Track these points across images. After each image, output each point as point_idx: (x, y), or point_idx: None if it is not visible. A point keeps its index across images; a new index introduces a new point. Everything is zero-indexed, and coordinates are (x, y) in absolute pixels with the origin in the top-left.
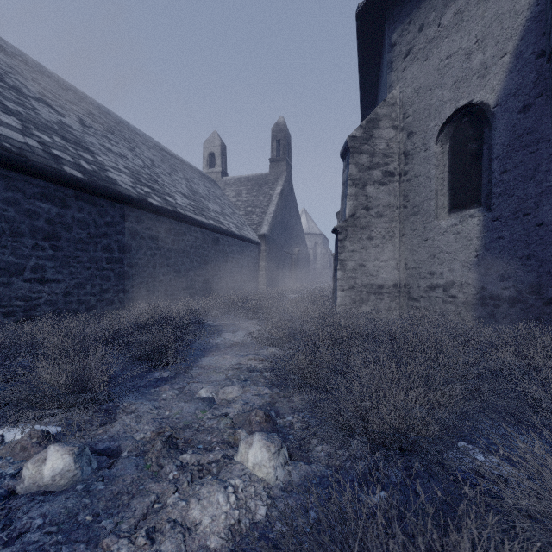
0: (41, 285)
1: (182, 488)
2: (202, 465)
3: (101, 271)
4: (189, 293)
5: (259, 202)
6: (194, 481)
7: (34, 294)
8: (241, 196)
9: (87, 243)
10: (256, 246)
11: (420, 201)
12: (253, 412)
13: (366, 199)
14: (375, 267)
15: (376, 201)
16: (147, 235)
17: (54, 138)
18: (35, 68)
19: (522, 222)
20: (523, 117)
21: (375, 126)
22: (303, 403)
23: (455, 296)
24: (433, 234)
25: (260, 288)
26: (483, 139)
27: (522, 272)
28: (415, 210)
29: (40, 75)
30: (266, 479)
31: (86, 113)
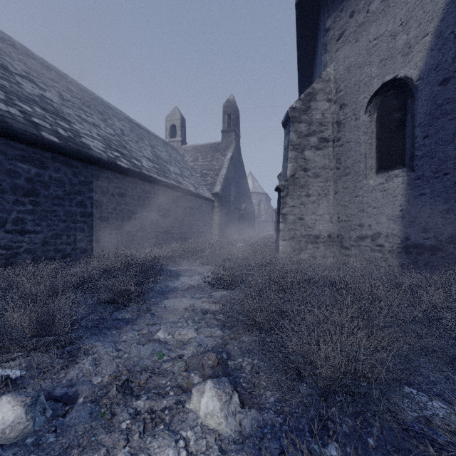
0: (22, 236)
1: (133, 440)
2: (155, 412)
3: (75, 223)
4: (153, 242)
5: (212, 166)
6: (146, 432)
7: (15, 244)
8: (197, 161)
9: (63, 199)
10: (210, 202)
11: (351, 163)
12: (205, 356)
13: (304, 162)
14: (312, 220)
15: (313, 163)
16: (116, 192)
17: (35, 108)
18: (22, 51)
19: (442, 181)
20: (443, 89)
21: (312, 99)
22: (252, 345)
23: (382, 245)
24: (362, 191)
25: (213, 238)
26: (406, 109)
27: (442, 225)
28: (346, 171)
29: (26, 57)
30: (217, 429)
31: (66, 89)
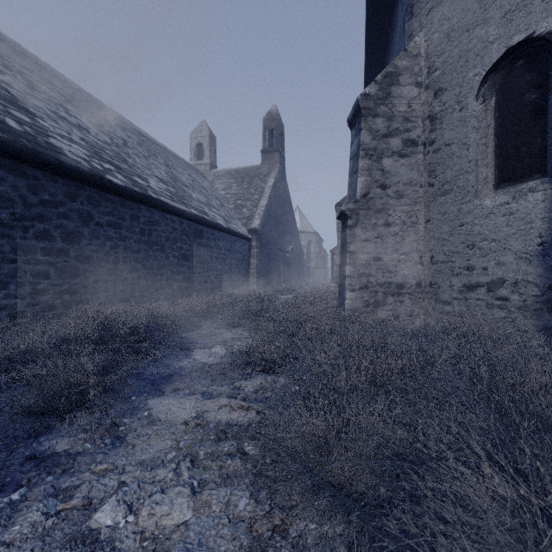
0: None
1: None
2: None
3: (33, 265)
4: (164, 294)
5: (250, 195)
6: None
7: None
8: (230, 188)
9: (10, 227)
10: (246, 241)
11: (453, 176)
12: None
13: (382, 175)
14: (394, 261)
15: (395, 177)
16: (105, 221)
17: None
18: None
19: None
20: None
21: (394, 82)
22: None
23: (507, 298)
24: (472, 217)
25: (250, 288)
26: (548, 85)
27: None
28: (445, 187)
29: None
30: None
31: (44, 81)
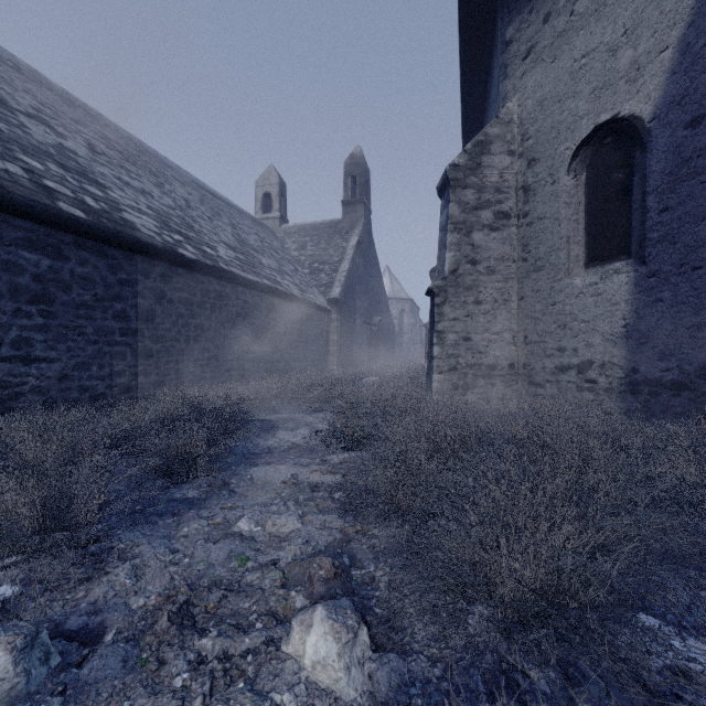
0: (26, 366)
1: None
2: (231, 658)
3: (112, 346)
4: (235, 376)
5: (328, 256)
6: (215, 693)
7: (16, 378)
8: (305, 249)
9: (93, 308)
10: (325, 314)
11: (545, 252)
12: (315, 562)
13: (472, 250)
14: (484, 341)
15: (486, 252)
16: (177, 297)
17: (49, 165)
18: (31, 77)
19: (690, 279)
20: (691, 134)
21: (484, 151)
22: (390, 542)
23: (595, 380)
24: (563, 296)
25: (329, 369)
26: (633, 166)
27: (690, 348)
28: (538, 263)
29: (36, 86)
30: (333, 689)
31: (99, 137)
